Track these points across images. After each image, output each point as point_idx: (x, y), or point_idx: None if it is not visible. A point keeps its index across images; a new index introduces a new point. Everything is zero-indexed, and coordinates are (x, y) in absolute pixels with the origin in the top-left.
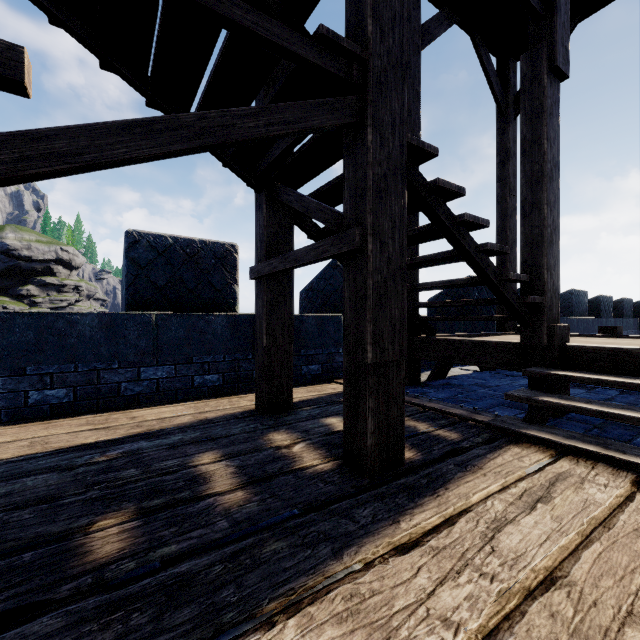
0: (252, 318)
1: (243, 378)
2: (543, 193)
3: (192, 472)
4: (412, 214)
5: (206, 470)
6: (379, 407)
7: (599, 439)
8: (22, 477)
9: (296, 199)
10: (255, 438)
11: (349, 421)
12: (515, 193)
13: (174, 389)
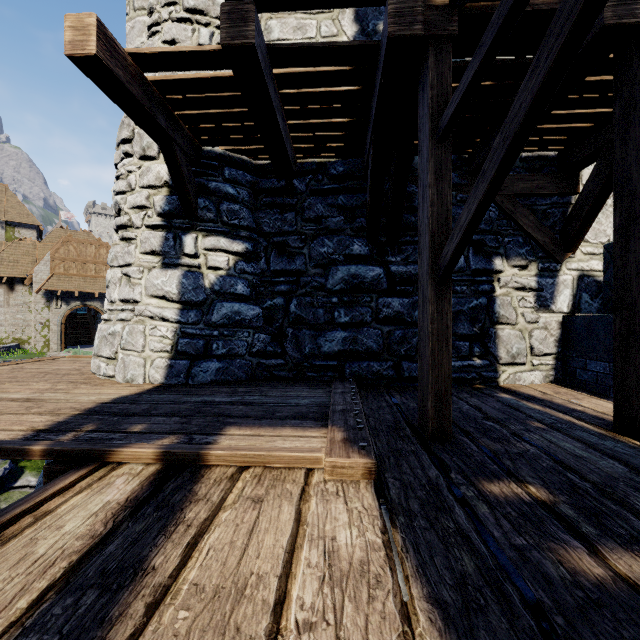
0: None
1: None
2: None
3: None
4: None
5: None
6: None
7: None
8: (614, 459)
9: None
10: None
11: None
12: None
13: None
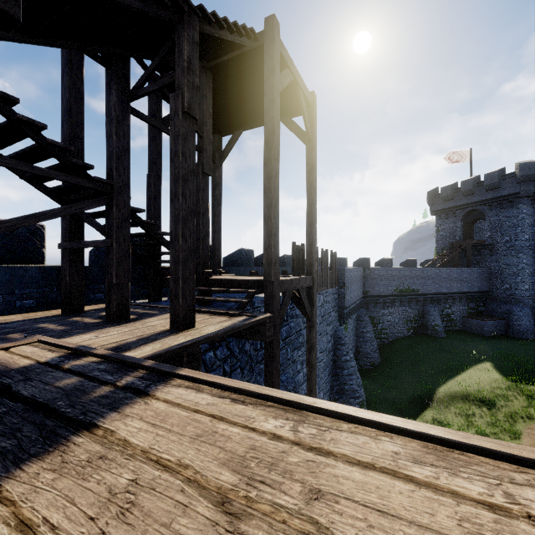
0: (56, 268)
1: (50, 302)
2: (201, 220)
3: (38, 327)
4: (157, 215)
5: (45, 326)
6: (119, 298)
7: (202, 307)
8: None
9: (86, 217)
10: (65, 319)
11: (108, 305)
12: (221, 204)
13: (2, 309)
